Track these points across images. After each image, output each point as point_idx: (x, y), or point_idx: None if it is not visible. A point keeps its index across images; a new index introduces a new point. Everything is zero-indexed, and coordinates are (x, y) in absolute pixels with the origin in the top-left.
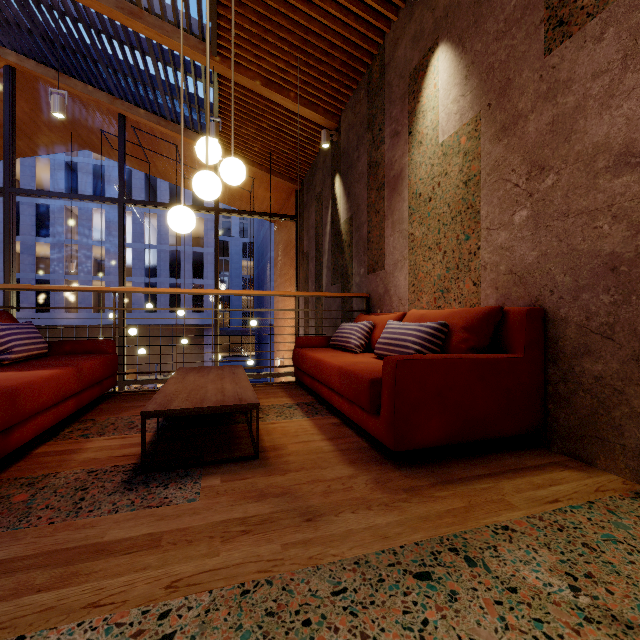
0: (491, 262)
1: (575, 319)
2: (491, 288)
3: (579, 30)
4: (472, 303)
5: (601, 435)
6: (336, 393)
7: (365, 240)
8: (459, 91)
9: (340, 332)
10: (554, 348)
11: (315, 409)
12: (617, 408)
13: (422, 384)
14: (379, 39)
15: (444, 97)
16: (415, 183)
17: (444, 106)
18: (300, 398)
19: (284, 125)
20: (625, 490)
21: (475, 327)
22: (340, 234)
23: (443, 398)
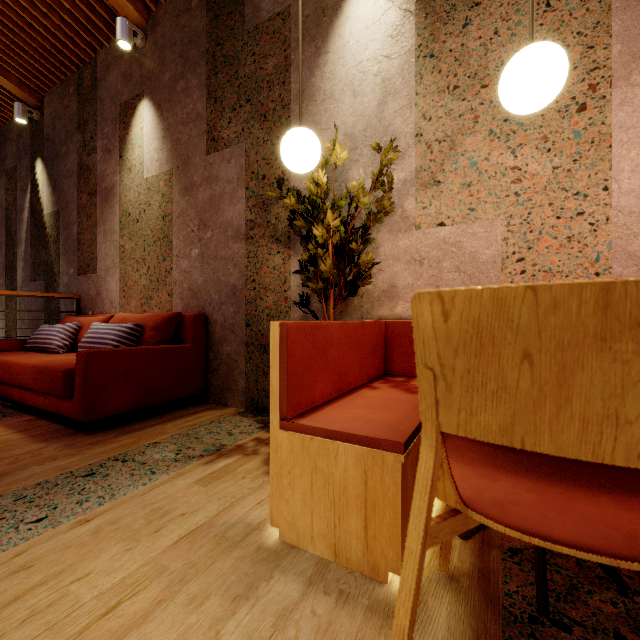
0: (179, 280)
1: (220, 321)
2: (179, 299)
3: (222, 150)
4: (168, 309)
5: (230, 387)
6: (30, 391)
7: (75, 240)
8: (159, 145)
9: (39, 334)
10: (211, 339)
11: (3, 413)
12: (236, 370)
13: (111, 369)
14: (90, 51)
15: (149, 143)
16: (125, 202)
17: (149, 150)
18: None
19: None
20: (234, 413)
21: (162, 327)
22: (43, 226)
23: (129, 377)
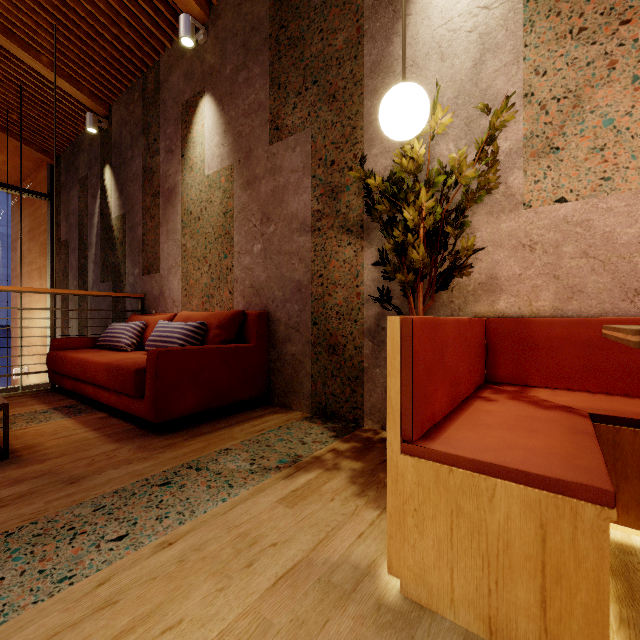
0: (241, 277)
1: (284, 319)
2: (241, 297)
3: (286, 139)
4: (229, 307)
5: (295, 390)
6: (103, 389)
7: (140, 241)
8: (220, 140)
9: (109, 332)
10: (274, 338)
11: (78, 410)
12: (301, 372)
13: (180, 368)
14: (154, 55)
15: (210, 139)
16: (187, 201)
17: (210, 146)
18: (58, 403)
19: (31, 86)
20: (301, 417)
21: (226, 325)
22: (111, 229)
23: (197, 378)
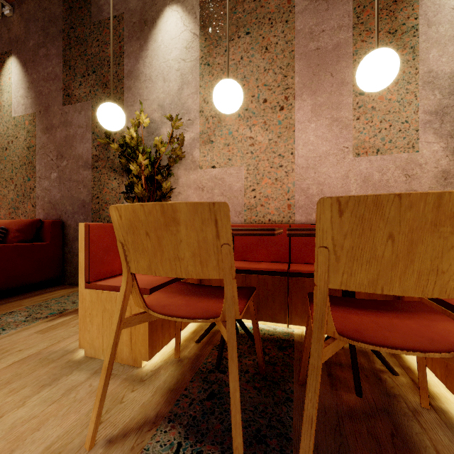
0: (41, 195)
1: (73, 225)
2: (41, 209)
3: (74, 104)
4: (32, 216)
5: None
6: None
7: None
8: (25, 93)
9: None
10: (66, 238)
11: None
12: None
13: None
14: None
15: (16, 90)
16: None
17: (16, 96)
18: None
19: None
20: None
21: (24, 230)
22: None
23: None
